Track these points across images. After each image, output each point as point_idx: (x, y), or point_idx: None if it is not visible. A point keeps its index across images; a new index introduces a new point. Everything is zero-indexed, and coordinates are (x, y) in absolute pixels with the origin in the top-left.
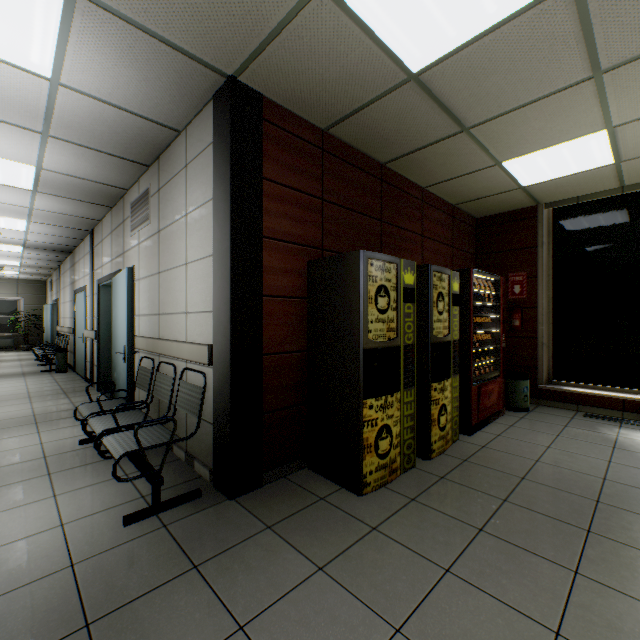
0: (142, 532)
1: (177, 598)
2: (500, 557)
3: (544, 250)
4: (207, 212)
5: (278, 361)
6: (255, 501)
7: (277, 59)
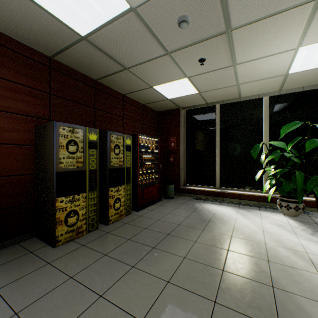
0: None
1: None
2: (104, 266)
3: (182, 128)
4: None
5: (13, 180)
6: None
7: None
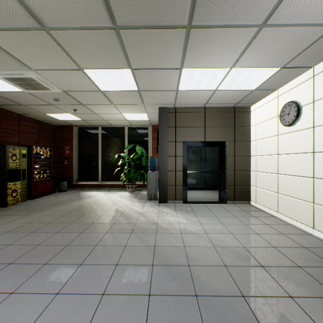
0: None
1: None
2: (8, 217)
3: (75, 140)
4: None
5: None
6: None
7: None
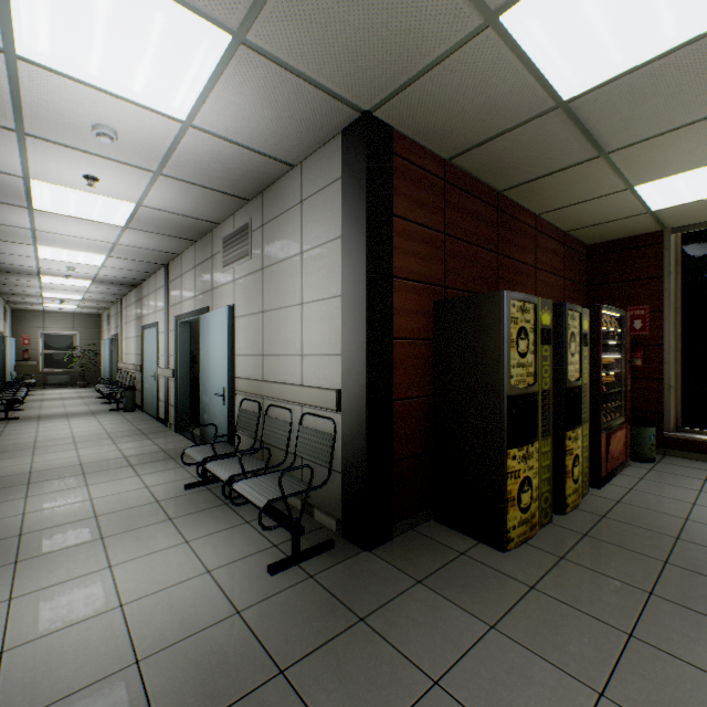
0: (291, 582)
1: (358, 650)
2: (684, 623)
3: (671, 280)
4: (331, 251)
5: (406, 407)
6: (392, 554)
7: (421, 93)
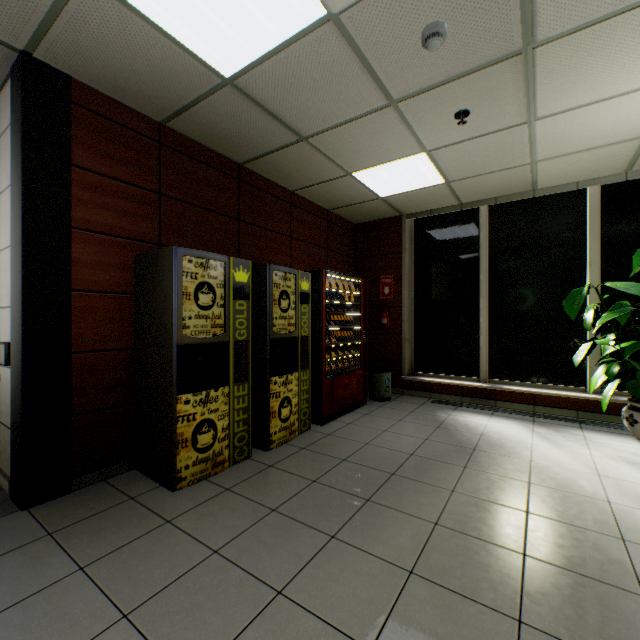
0: None
1: None
2: (275, 532)
3: (407, 256)
4: (9, 197)
5: (97, 359)
6: (52, 509)
7: (71, 41)
